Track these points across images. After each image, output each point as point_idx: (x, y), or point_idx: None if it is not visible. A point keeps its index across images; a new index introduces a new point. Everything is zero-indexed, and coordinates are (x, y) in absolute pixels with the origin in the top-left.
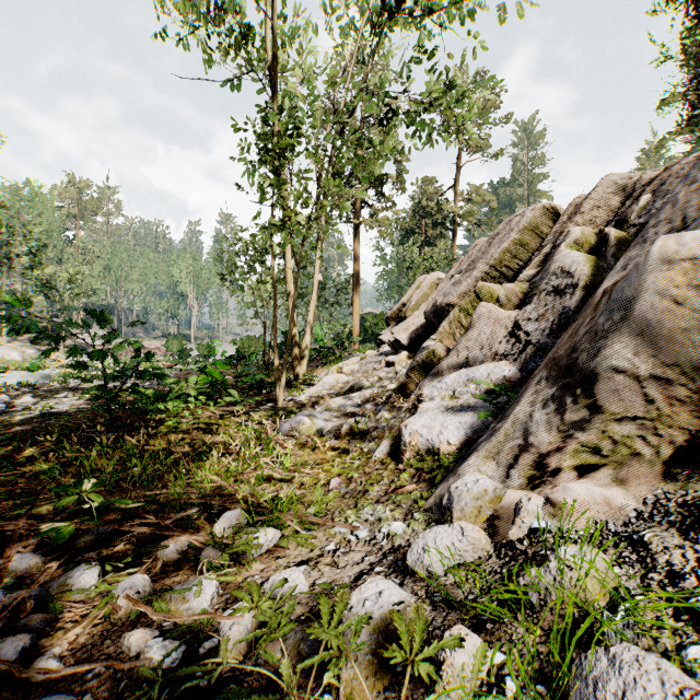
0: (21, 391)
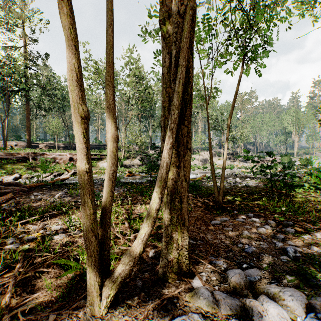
0: (233, 176)
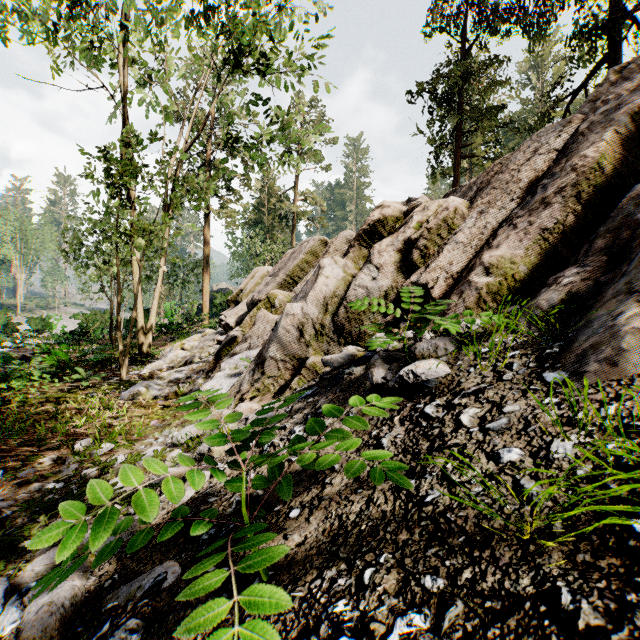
0: None
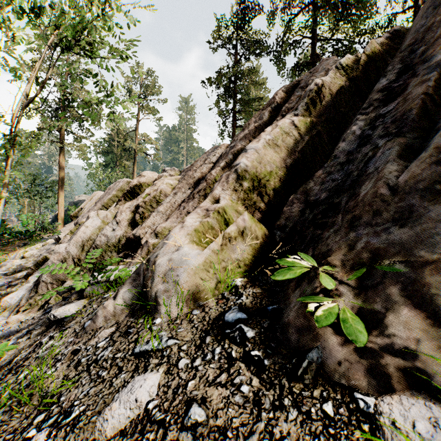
0: None
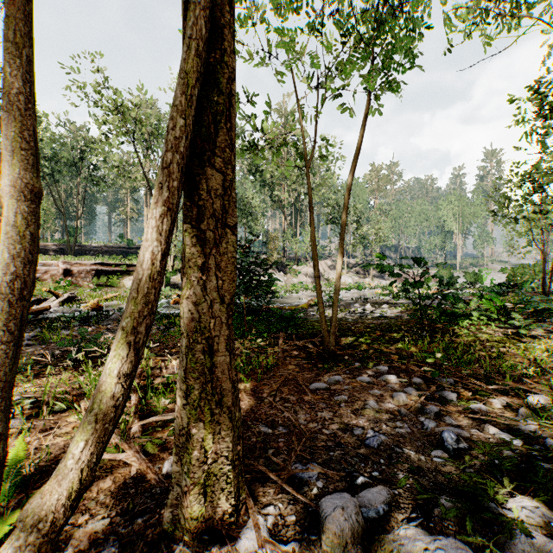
0: (361, 301)
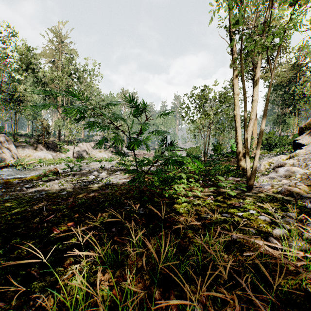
0: (103, 169)
